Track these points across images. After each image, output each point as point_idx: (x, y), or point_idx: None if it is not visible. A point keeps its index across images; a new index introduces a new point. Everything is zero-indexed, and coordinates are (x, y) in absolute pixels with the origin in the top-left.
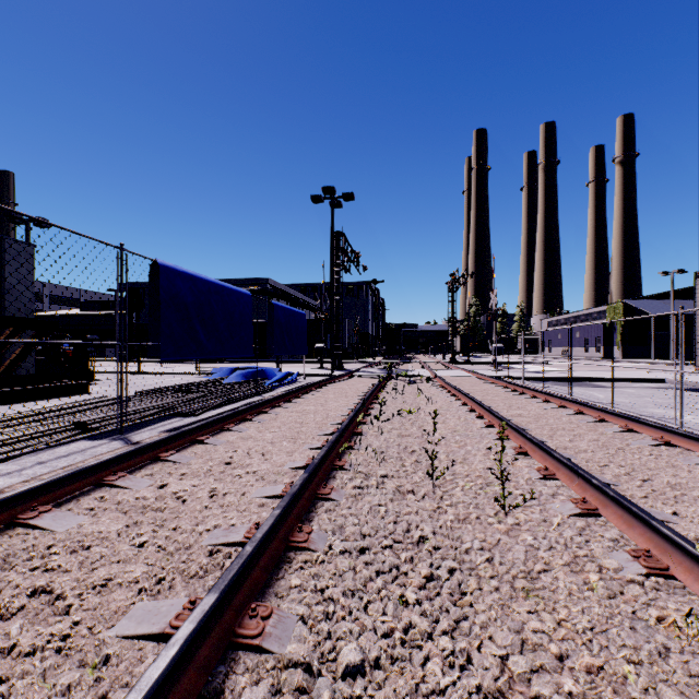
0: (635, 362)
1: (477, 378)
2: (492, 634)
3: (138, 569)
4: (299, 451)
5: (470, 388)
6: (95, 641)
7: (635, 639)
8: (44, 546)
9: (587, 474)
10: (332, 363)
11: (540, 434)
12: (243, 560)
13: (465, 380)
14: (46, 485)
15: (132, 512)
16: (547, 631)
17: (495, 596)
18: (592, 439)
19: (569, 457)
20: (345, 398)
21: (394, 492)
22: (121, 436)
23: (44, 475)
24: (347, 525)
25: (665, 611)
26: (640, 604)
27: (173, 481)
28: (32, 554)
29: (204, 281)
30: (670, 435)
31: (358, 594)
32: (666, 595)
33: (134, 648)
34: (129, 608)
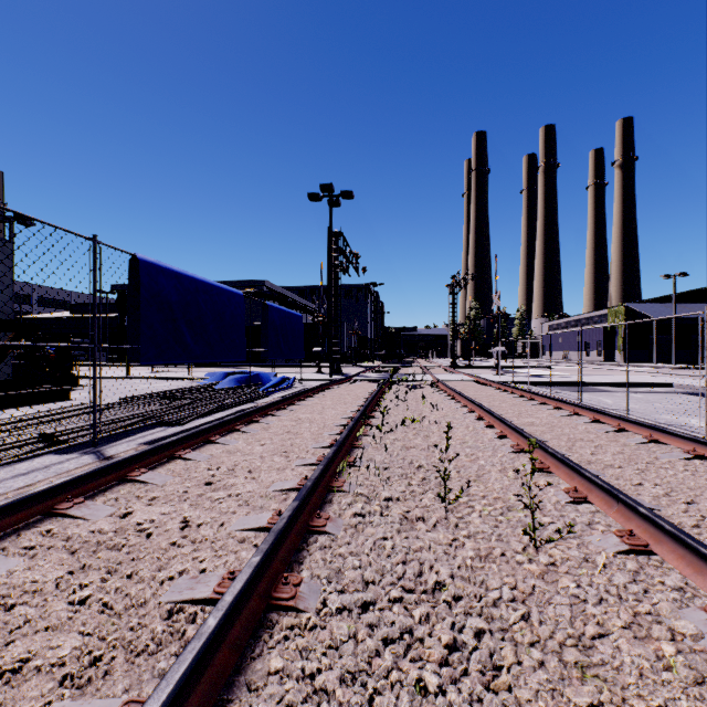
0: (636, 366)
1: (481, 383)
2: None
3: (67, 643)
4: (291, 468)
5: (474, 393)
6: None
7: None
8: None
9: (630, 500)
10: (330, 367)
11: (557, 445)
12: (200, 644)
13: (469, 385)
14: None
15: (81, 553)
16: None
17: (541, 677)
18: (616, 452)
19: (596, 473)
20: (344, 404)
21: (401, 520)
22: (94, 449)
23: None
24: (346, 570)
25: None
26: None
27: (139, 507)
28: None
29: (191, 279)
30: (702, 447)
31: (361, 682)
32: None
33: None
34: None
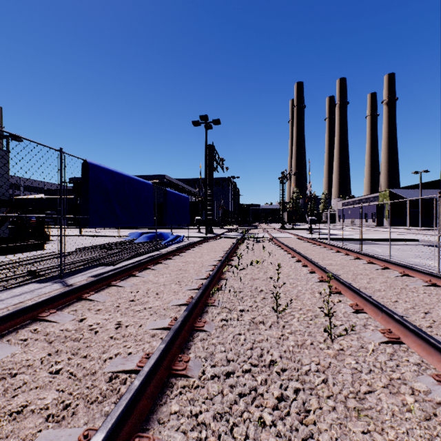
0: (397, 228)
1: (300, 239)
2: None
3: (49, 396)
4: (182, 291)
5: (295, 245)
6: None
7: None
8: None
9: (389, 311)
10: (206, 229)
11: (346, 277)
12: (130, 395)
13: (292, 240)
14: None
15: (55, 342)
16: None
17: (333, 416)
18: (382, 281)
19: (370, 295)
20: (214, 252)
21: (250, 323)
22: (61, 280)
23: None
24: (216, 353)
25: None
26: None
27: (90, 315)
28: None
29: (120, 174)
30: (435, 278)
31: (225, 418)
32: None
33: None
34: (34, 437)
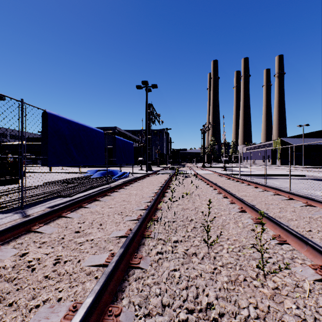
0: (286, 166)
1: (217, 174)
2: None
3: None
4: (123, 222)
5: (215, 180)
6: None
7: None
8: None
9: (316, 245)
10: (146, 167)
11: (261, 207)
12: None
13: (212, 176)
14: None
15: None
16: None
17: None
18: (291, 211)
19: (286, 224)
20: (152, 185)
21: (184, 256)
22: (22, 210)
23: None
24: (151, 298)
25: None
26: None
27: (32, 249)
28: None
29: (76, 123)
30: None
31: None
32: None
33: None
34: None
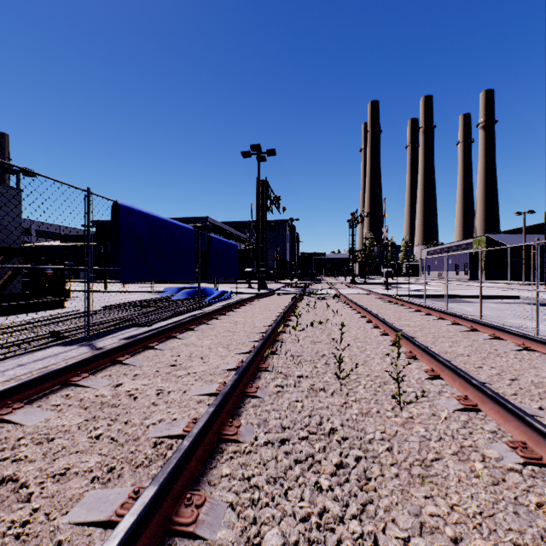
0: (495, 282)
1: (373, 295)
2: (394, 517)
3: (92, 459)
4: (231, 355)
5: (367, 303)
6: (50, 528)
7: (519, 523)
8: (14, 439)
9: (467, 375)
10: (258, 283)
11: (425, 340)
12: (180, 454)
13: (363, 297)
14: (20, 385)
15: (91, 408)
16: (442, 515)
17: (395, 482)
18: (467, 345)
19: (450, 360)
20: (268, 311)
21: (309, 389)
22: (88, 342)
23: (22, 376)
24: (270, 419)
25: (543, 497)
26: (520, 490)
27: (127, 380)
28: (3, 446)
29: (156, 218)
30: (530, 342)
31: (280, 482)
32: (542, 482)
33: (84, 534)
34: (82, 496)
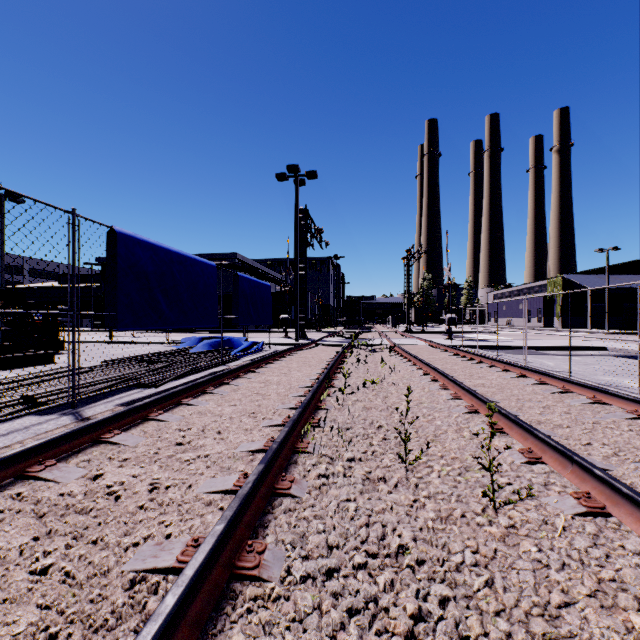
0: (573, 331)
1: (434, 347)
2: None
3: (24, 618)
4: (259, 429)
5: (428, 357)
6: None
7: None
8: None
9: (585, 462)
10: (296, 332)
11: (508, 406)
12: (156, 627)
13: (423, 349)
14: None
15: (48, 517)
16: None
17: None
18: (563, 412)
19: (547, 433)
20: (308, 367)
21: (364, 481)
22: (73, 410)
23: None
24: (310, 535)
25: None
26: None
27: (110, 469)
28: None
29: (166, 250)
30: None
31: None
32: None
33: None
34: None
